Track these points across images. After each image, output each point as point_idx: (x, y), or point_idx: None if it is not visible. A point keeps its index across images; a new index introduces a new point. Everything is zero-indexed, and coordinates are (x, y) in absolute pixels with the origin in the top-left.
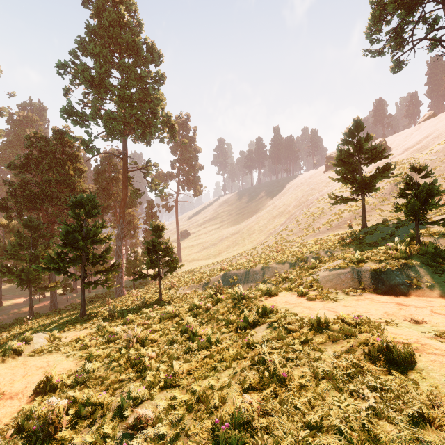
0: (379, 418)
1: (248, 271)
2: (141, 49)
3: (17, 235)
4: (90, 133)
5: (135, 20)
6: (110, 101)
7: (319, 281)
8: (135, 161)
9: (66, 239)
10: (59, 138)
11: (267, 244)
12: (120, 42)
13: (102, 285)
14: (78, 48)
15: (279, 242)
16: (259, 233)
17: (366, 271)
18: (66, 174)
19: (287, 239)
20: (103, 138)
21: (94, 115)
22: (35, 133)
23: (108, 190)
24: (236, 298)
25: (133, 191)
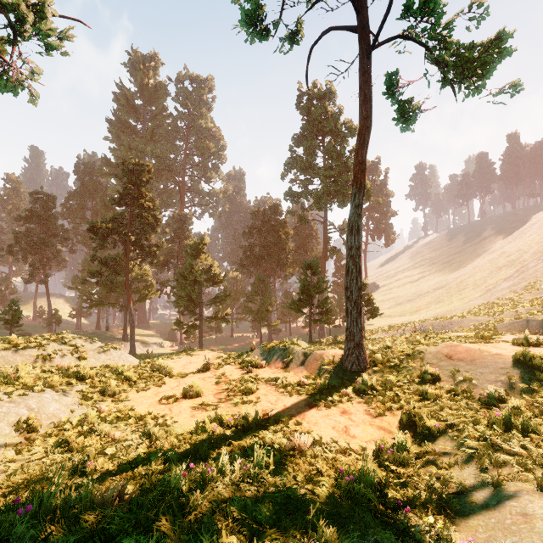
0: (460, 342)
1: (443, 322)
2: (342, 132)
3: (253, 285)
4: (304, 209)
5: (333, 101)
6: (314, 177)
7: (497, 327)
8: (332, 222)
9: (303, 290)
10: (274, 210)
11: (477, 302)
12: (324, 130)
13: (324, 322)
14: (293, 143)
15: (491, 300)
16: (473, 288)
17: (533, 321)
18: (278, 238)
19: (503, 297)
20: (310, 208)
21: (304, 192)
22: (258, 208)
23: (304, 246)
24: (427, 333)
25: (331, 249)
